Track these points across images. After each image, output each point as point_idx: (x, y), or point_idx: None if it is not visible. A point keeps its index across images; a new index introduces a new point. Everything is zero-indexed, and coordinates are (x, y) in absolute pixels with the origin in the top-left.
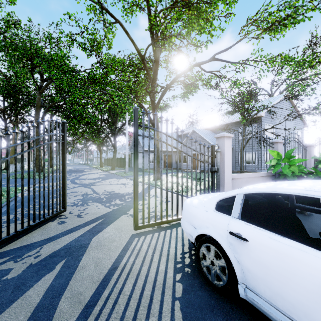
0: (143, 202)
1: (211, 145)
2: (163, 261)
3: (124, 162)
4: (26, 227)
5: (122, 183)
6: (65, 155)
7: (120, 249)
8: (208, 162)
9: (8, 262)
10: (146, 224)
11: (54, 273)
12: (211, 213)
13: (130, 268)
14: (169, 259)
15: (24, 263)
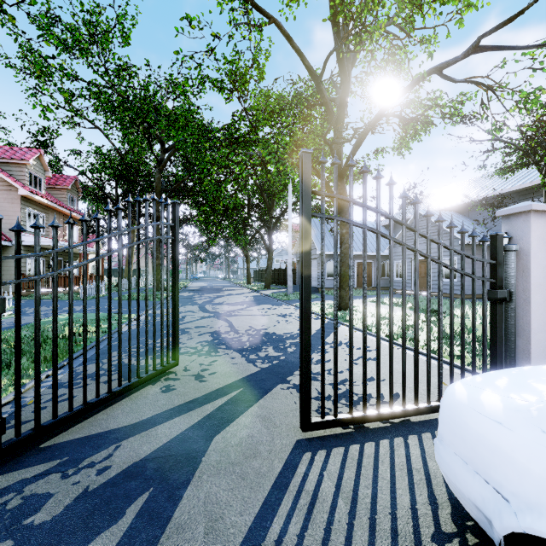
0: (321, 368)
1: (491, 234)
2: None
3: (285, 276)
4: (104, 395)
5: (281, 313)
6: (178, 262)
7: (268, 483)
8: (483, 276)
9: (52, 475)
10: (329, 420)
11: (119, 530)
12: None
13: None
14: None
15: (76, 484)
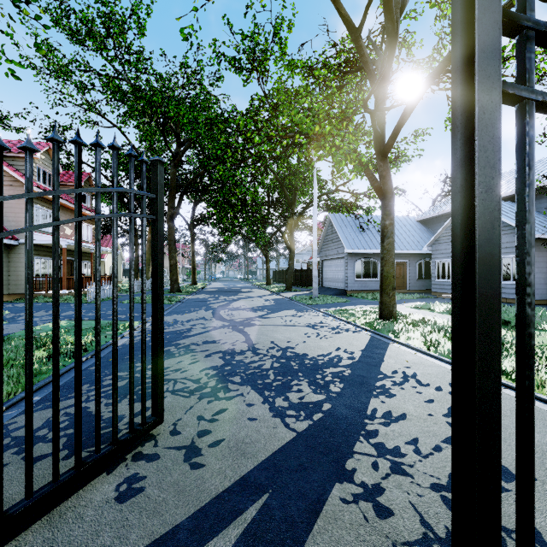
0: None
1: None
2: None
3: (307, 277)
4: None
5: (309, 323)
6: (162, 258)
7: None
8: None
9: None
10: None
11: None
12: None
13: None
14: None
15: None
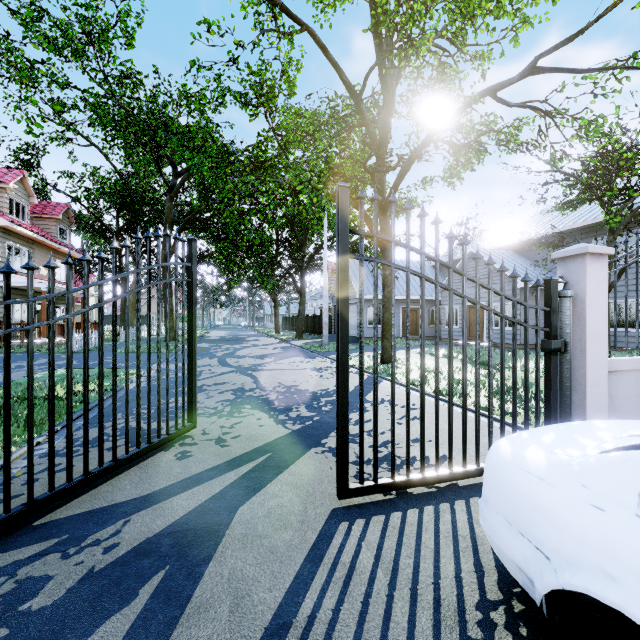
0: (360, 427)
1: (545, 278)
2: (424, 626)
3: (319, 324)
4: (108, 464)
5: (315, 367)
6: (195, 309)
7: (301, 556)
8: (536, 324)
9: (51, 555)
10: (369, 486)
11: (132, 612)
12: (629, 526)
13: (325, 638)
14: (443, 623)
15: (79, 565)
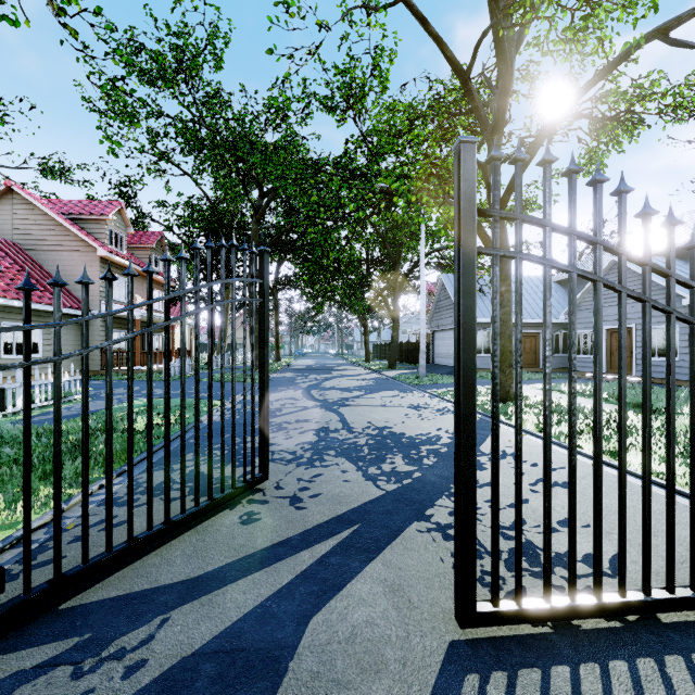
0: (493, 517)
1: None
2: None
3: (415, 352)
4: (159, 527)
5: (411, 404)
6: (267, 335)
7: None
8: None
9: (60, 669)
10: (508, 611)
11: None
12: None
13: None
14: None
15: (88, 694)
